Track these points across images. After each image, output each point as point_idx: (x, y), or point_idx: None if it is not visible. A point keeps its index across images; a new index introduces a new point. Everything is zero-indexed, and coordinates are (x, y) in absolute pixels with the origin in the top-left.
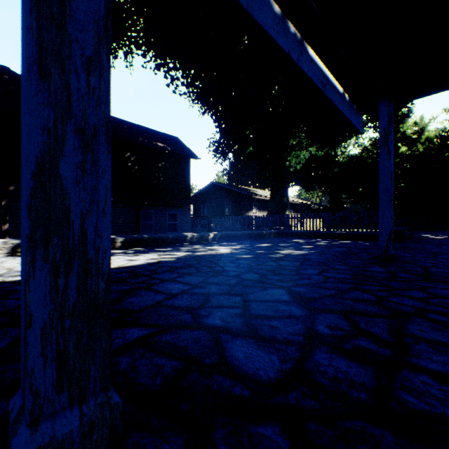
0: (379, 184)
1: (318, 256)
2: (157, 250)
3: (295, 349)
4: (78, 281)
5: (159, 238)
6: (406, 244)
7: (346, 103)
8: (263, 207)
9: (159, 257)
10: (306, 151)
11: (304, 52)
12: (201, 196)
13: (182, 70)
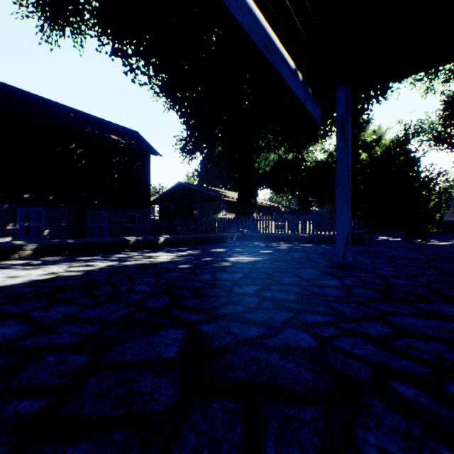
0: (336, 180)
1: (270, 264)
2: (78, 259)
3: None
4: None
5: (90, 243)
6: (365, 247)
7: (299, 83)
8: (232, 209)
9: (63, 271)
10: (275, 153)
11: None
12: (168, 197)
13: (141, 57)
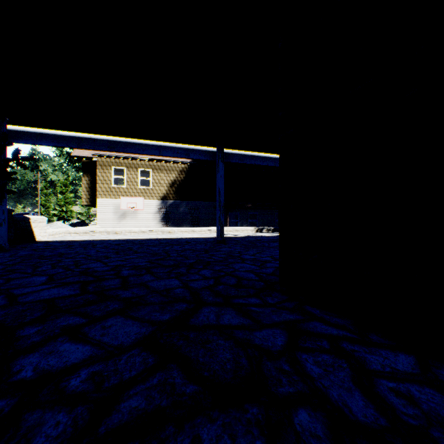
0: None
1: None
2: None
3: None
4: None
5: None
6: None
7: None
8: None
9: None
10: None
11: None
12: None
13: None
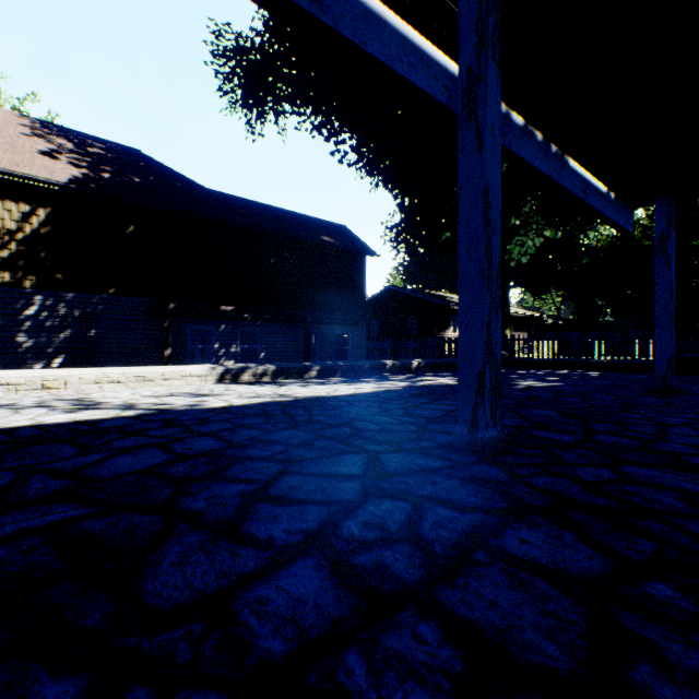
0: (655, 299)
1: (573, 388)
2: (363, 380)
3: (581, 434)
4: (494, 374)
5: (356, 366)
6: None
7: (610, 203)
8: None
9: (381, 386)
10: (538, 235)
11: (564, 167)
12: (371, 308)
13: (354, 131)
